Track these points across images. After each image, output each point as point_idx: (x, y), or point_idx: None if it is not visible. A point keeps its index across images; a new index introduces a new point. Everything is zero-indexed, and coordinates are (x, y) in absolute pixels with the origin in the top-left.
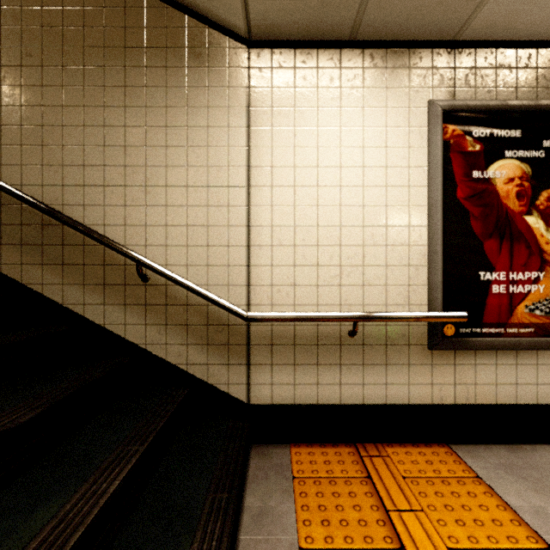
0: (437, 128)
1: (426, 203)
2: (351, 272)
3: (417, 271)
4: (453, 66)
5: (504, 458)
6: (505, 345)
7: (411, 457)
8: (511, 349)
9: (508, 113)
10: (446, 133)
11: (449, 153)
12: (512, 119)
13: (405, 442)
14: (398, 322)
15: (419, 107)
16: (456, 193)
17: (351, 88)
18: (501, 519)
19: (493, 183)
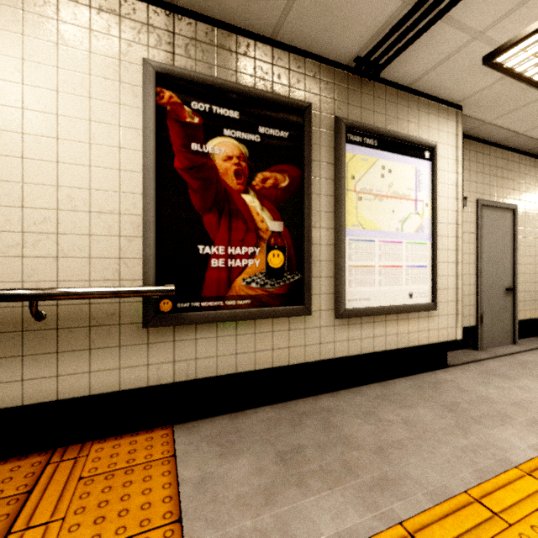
0: (150, 89)
1: (141, 169)
2: (40, 241)
3: (130, 242)
4: (172, 31)
5: (220, 427)
6: (222, 318)
7: (116, 450)
8: (229, 321)
9: (227, 93)
10: (162, 98)
11: (165, 119)
12: (231, 100)
13: (125, 432)
14: (106, 300)
15: (133, 63)
16: (174, 163)
17: (39, 15)
18: (155, 500)
19: (213, 158)
